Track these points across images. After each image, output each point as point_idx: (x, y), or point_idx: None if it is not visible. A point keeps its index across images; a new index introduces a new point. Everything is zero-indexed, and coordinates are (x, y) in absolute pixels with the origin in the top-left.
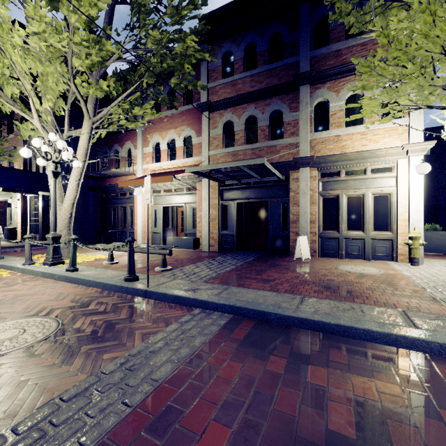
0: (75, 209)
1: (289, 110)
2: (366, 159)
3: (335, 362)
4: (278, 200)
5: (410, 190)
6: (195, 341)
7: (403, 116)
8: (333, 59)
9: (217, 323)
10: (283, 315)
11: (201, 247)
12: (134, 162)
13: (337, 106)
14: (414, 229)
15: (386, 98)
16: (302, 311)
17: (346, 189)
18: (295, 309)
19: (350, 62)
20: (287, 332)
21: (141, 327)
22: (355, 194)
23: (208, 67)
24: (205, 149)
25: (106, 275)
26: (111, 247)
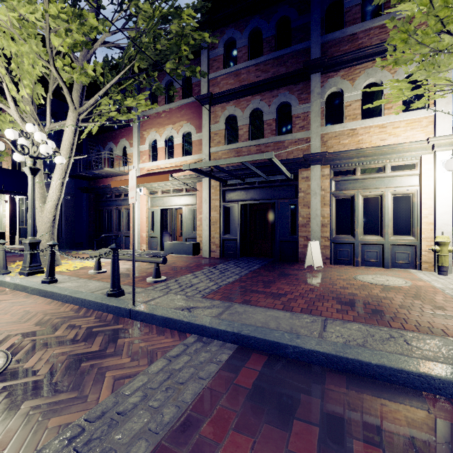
0: (66, 211)
1: (298, 102)
2: (385, 155)
3: (391, 433)
4: (286, 201)
5: (436, 189)
6: (185, 391)
7: (427, 106)
8: (348, 44)
9: (217, 359)
10: (305, 348)
11: (201, 252)
12: (130, 160)
13: (352, 97)
14: (442, 234)
15: (422, 76)
16: (328, 342)
17: (362, 188)
18: (318, 338)
19: (368, 46)
20: (311, 374)
21: (115, 365)
22: (372, 195)
23: (208, 56)
24: (205, 146)
25: (88, 288)
26: (98, 253)
